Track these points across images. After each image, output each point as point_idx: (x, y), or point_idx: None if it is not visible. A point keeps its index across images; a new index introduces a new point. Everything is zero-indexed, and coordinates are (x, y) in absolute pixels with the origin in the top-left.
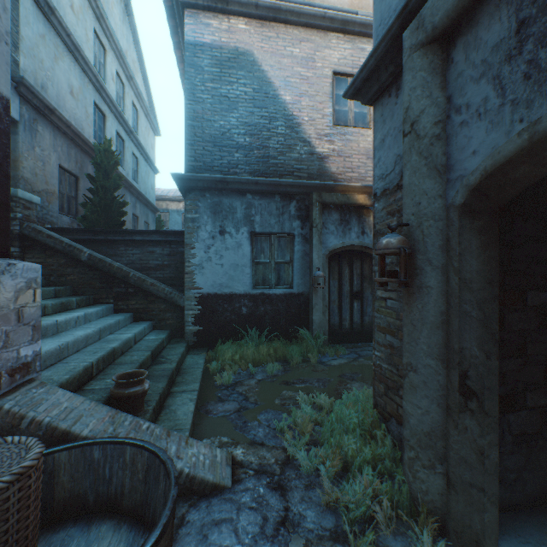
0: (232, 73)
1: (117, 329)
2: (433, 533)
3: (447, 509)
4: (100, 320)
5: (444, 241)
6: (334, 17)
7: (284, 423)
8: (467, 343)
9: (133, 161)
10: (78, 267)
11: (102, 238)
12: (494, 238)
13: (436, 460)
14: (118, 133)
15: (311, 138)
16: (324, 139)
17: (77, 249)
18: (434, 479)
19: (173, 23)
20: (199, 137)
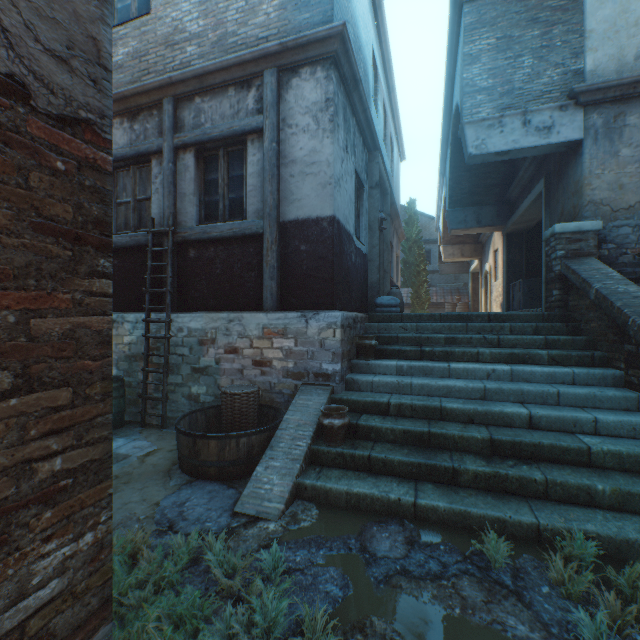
0: None
1: (549, 403)
2: None
3: None
4: (543, 384)
5: None
6: None
7: (267, 561)
8: None
9: None
10: (596, 310)
11: None
12: None
13: None
14: None
15: None
16: None
17: (587, 284)
18: None
19: None
20: None
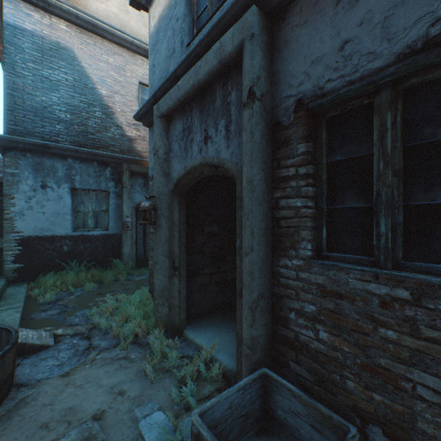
0: (54, 60)
1: None
2: (164, 333)
3: (169, 320)
4: None
5: (168, 205)
6: (140, 46)
7: (94, 311)
8: (175, 248)
9: None
10: None
11: None
12: (184, 205)
13: (165, 301)
14: None
15: (123, 124)
16: (133, 127)
17: None
18: (165, 309)
19: None
20: (20, 105)
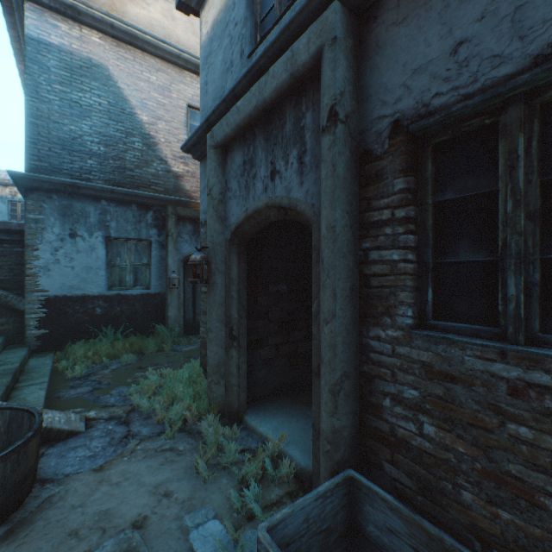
0: (84, 81)
1: None
2: (219, 419)
3: (226, 403)
4: None
5: (225, 258)
6: (188, 60)
7: (133, 389)
8: (234, 312)
9: None
10: None
11: None
12: (245, 258)
13: (221, 378)
14: None
15: (168, 157)
16: (180, 161)
17: None
18: (220, 389)
19: (8, 3)
20: (45, 137)
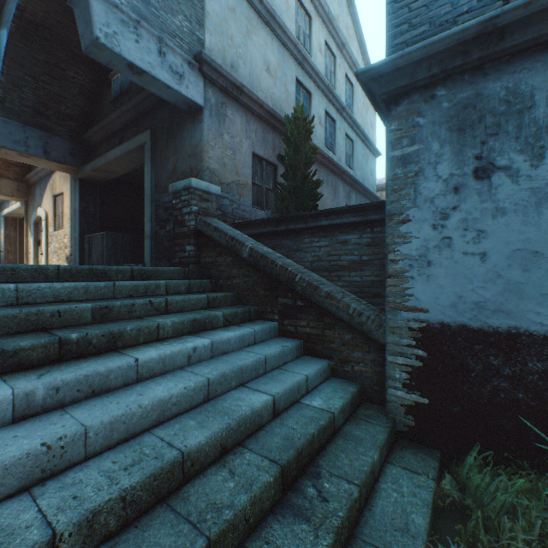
0: None
1: (260, 373)
2: None
3: None
4: (241, 351)
5: None
6: None
7: None
8: None
9: (347, 144)
10: (242, 267)
11: (283, 229)
12: None
13: None
14: (326, 113)
15: None
16: None
17: (238, 242)
18: None
19: None
20: None
